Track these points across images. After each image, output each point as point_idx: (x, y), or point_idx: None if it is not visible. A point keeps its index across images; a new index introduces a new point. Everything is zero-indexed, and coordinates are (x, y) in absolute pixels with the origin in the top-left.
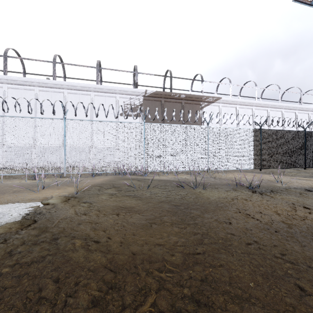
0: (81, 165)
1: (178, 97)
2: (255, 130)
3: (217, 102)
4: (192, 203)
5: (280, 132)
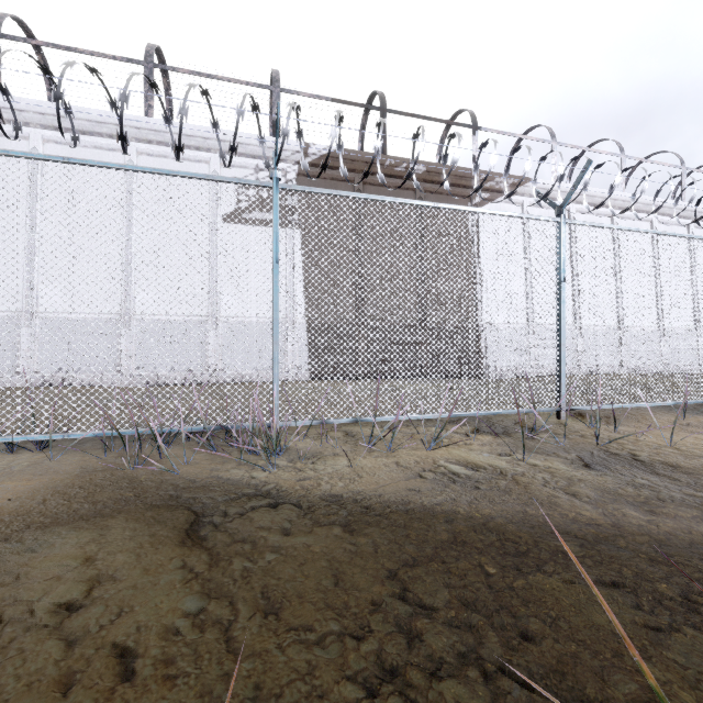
0: (90, 379)
1: (406, 172)
2: None
3: (518, 194)
4: None
5: None
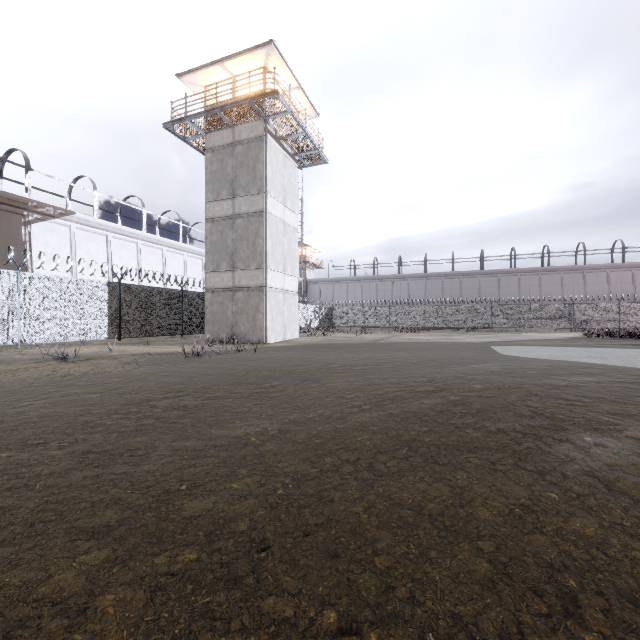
0: None
1: None
2: (111, 285)
3: (67, 220)
4: None
5: (150, 290)
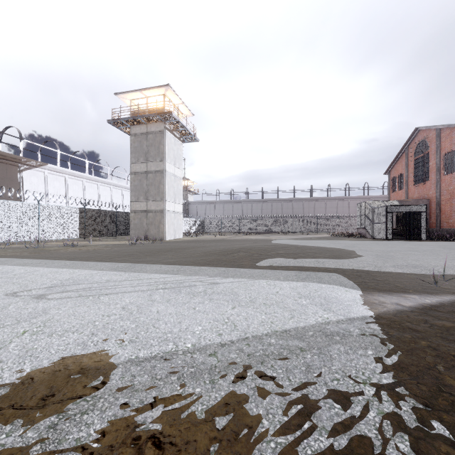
0: None
1: None
2: (81, 209)
3: (43, 168)
4: (42, 250)
5: (99, 211)
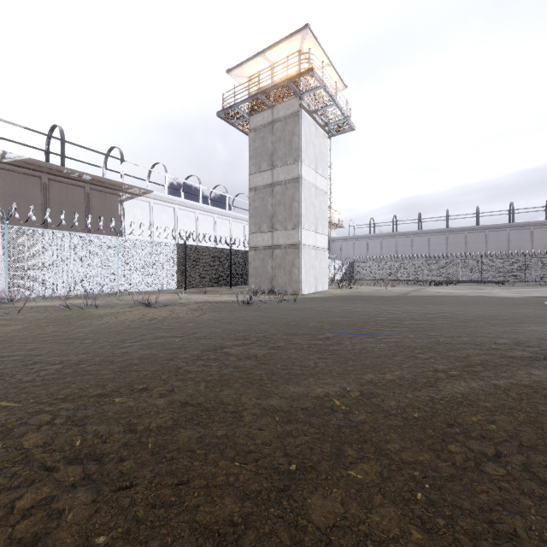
0: None
1: (78, 178)
2: (179, 246)
3: (147, 197)
4: (75, 317)
5: (206, 249)
